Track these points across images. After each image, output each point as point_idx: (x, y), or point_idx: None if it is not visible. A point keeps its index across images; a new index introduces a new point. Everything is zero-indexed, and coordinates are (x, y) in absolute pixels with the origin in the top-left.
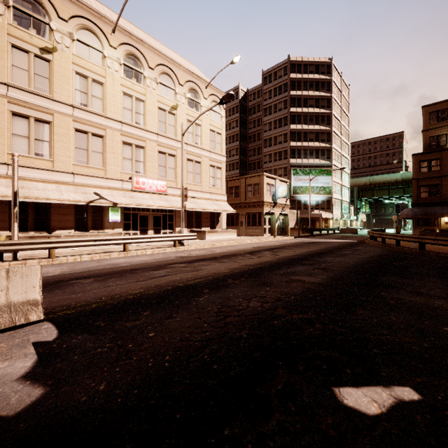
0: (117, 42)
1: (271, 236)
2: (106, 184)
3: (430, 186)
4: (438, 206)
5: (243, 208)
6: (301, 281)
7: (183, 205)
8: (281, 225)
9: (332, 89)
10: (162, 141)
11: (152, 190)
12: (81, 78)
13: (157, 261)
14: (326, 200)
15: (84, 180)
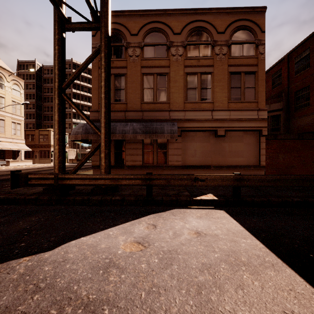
0: None
1: None
2: None
3: None
4: None
5: (38, 148)
6: (51, 171)
7: None
8: None
9: None
10: None
11: None
12: None
13: None
14: None
15: None
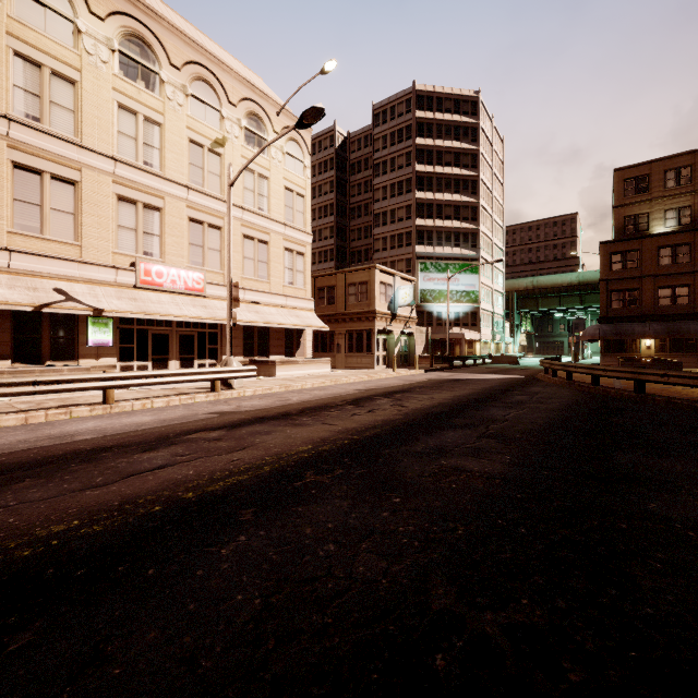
0: (107, 8)
1: (387, 370)
2: (81, 273)
3: (625, 291)
4: (637, 321)
5: (342, 323)
6: (464, 471)
7: (230, 314)
8: (402, 350)
9: (480, 140)
10: (197, 201)
11: (178, 288)
12: (27, 64)
13: (166, 425)
14: (471, 312)
15: (33, 263)
